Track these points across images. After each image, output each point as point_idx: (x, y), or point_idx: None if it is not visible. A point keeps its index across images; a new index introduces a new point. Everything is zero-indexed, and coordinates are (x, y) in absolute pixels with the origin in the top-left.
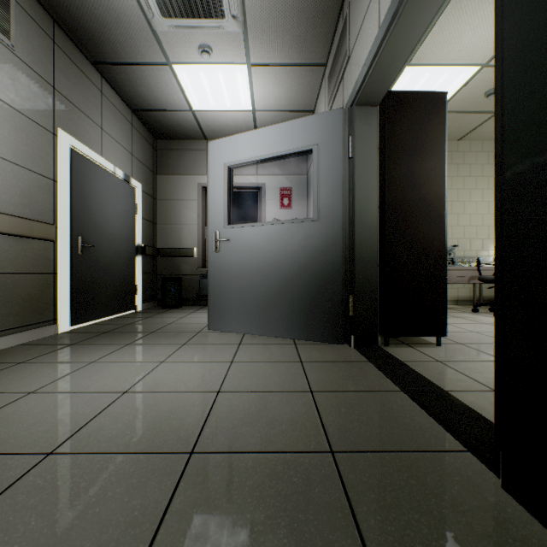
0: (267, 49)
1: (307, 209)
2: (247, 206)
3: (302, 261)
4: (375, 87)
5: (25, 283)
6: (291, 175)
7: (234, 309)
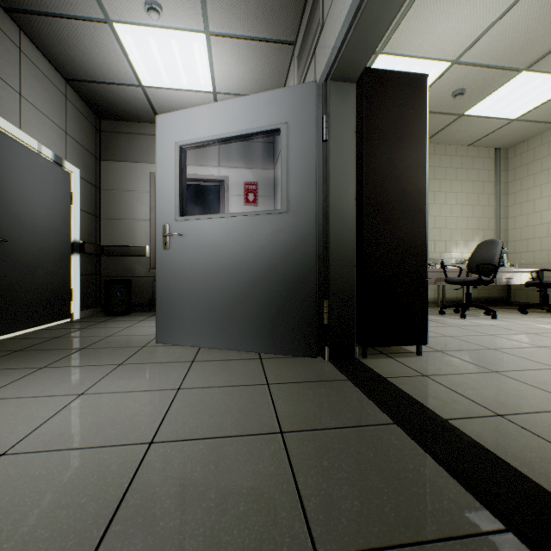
0: (228, 15)
1: (274, 206)
2: (208, 201)
3: (269, 260)
4: (354, 56)
5: None
6: (256, 169)
7: (188, 318)
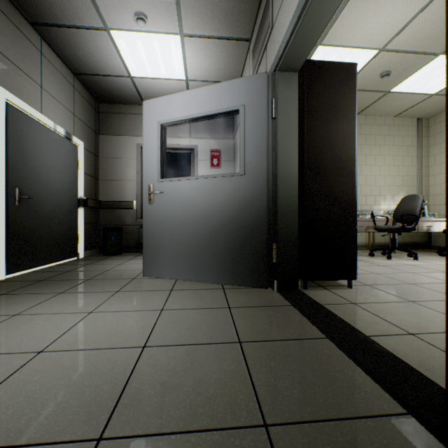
0: (198, 21)
1: (233, 169)
2: (181, 165)
3: (230, 212)
4: (297, 52)
5: None
6: (219, 139)
7: (167, 257)
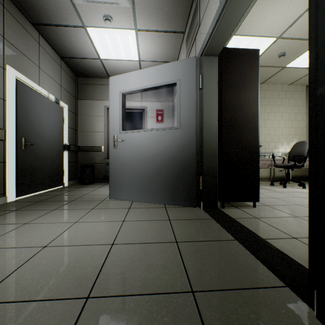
0: (147, 20)
1: (172, 123)
2: (135, 120)
3: (170, 154)
4: (216, 43)
5: None
6: (162, 102)
7: (126, 185)
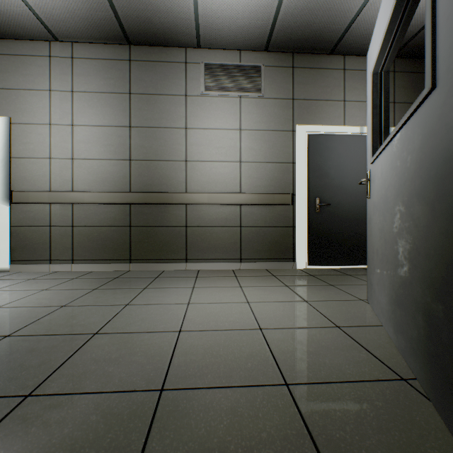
0: None
1: None
2: None
3: (417, 198)
4: None
5: (271, 232)
6: None
7: (375, 280)
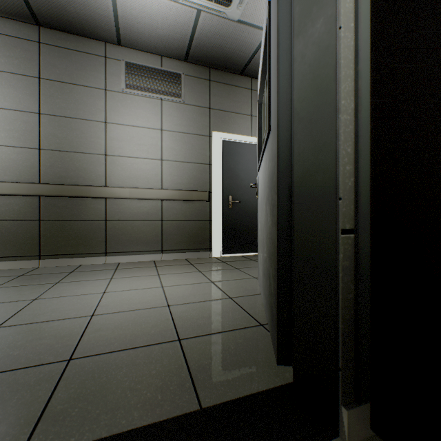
0: None
1: None
2: None
3: (267, 201)
4: None
5: (190, 226)
6: None
7: (259, 261)
